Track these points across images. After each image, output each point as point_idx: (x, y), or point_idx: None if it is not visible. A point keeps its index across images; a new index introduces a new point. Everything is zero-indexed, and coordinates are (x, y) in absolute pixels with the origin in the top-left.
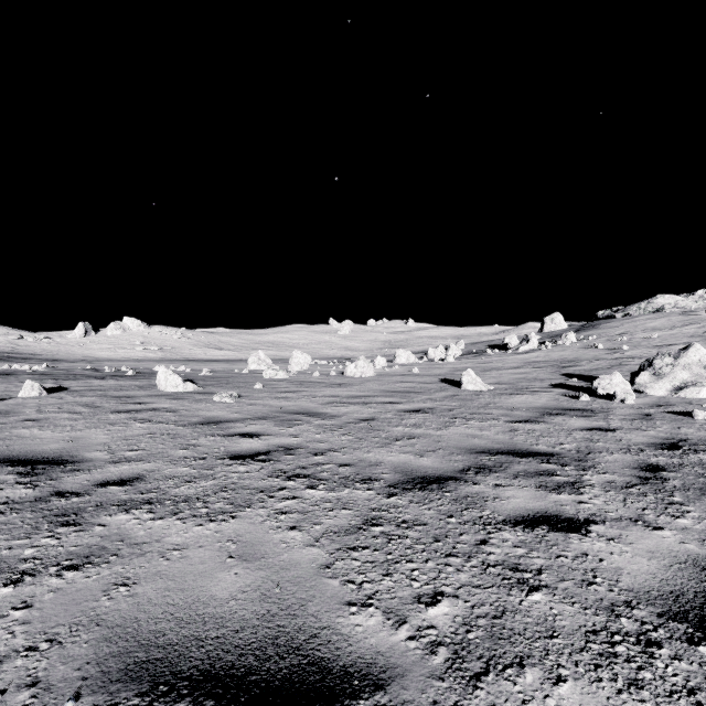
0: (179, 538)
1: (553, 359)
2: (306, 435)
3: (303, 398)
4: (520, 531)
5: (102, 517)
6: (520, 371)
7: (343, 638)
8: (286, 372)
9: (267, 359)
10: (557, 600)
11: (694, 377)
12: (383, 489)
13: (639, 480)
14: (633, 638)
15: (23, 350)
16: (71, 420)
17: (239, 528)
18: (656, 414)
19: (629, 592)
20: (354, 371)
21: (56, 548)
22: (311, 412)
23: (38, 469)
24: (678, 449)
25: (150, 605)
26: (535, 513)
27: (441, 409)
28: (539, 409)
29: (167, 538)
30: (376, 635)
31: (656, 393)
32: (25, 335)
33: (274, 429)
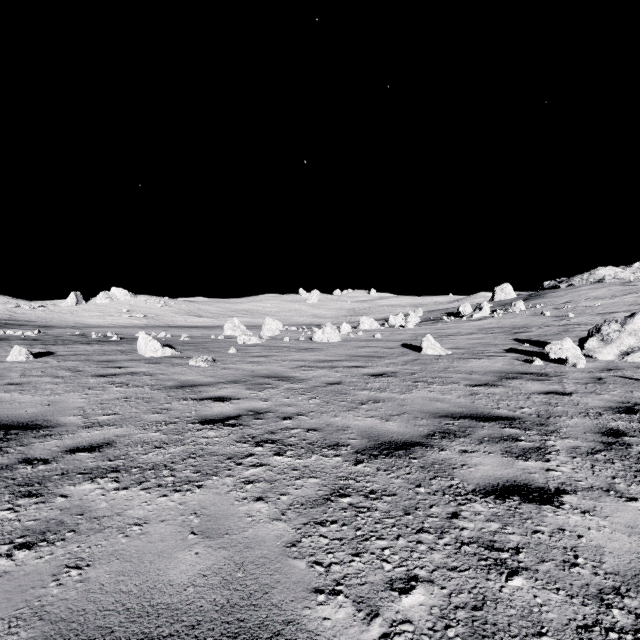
0: (141, 511)
1: (504, 325)
2: (275, 398)
3: (274, 362)
4: (491, 502)
5: (65, 487)
6: (474, 336)
7: (309, 636)
8: (258, 337)
9: (241, 325)
10: (540, 586)
11: (639, 343)
12: (350, 455)
13: (603, 445)
14: (630, 635)
15: (20, 317)
16: (52, 384)
17: (204, 500)
18: (608, 378)
19: (615, 576)
20: (322, 336)
21: (12, 523)
22: (281, 375)
23: (10, 434)
24: (635, 413)
25: (101, 592)
26: (504, 482)
27: (404, 373)
28: (496, 373)
29: (128, 511)
30: (346, 633)
31: (605, 357)
32: (22, 304)
33: (245, 393)
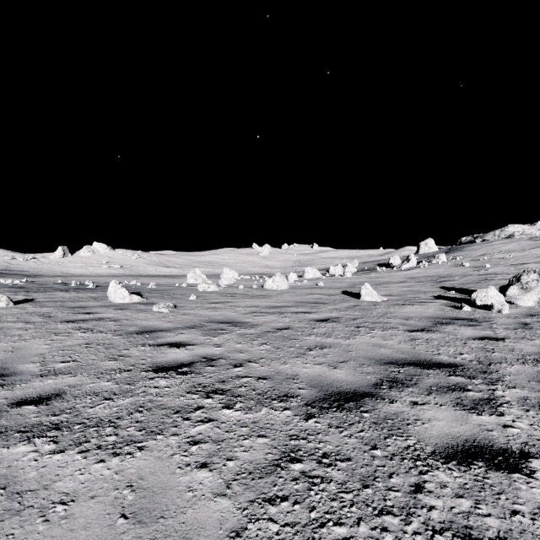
0: (71, 483)
1: (430, 275)
2: (228, 344)
3: (229, 308)
4: (455, 469)
5: None
6: (405, 284)
7: None
8: (216, 285)
9: (202, 275)
10: None
11: None
12: (300, 408)
13: None
14: None
15: (15, 267)
16: (22, 330)
17: (144, 467)
18: (533, 323)
19: None
20: (272, 284)
21: None
22: (235, 321)
23: None
24: None
25: None
26: (464, 442)
27: (346, 319)
28: (430, 319)
29: (57, 483)
30: None
31: (525, 304)
32: (17, 256)
33: (200, 339)
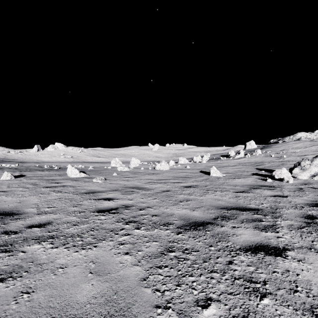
0: (64, 260)
1: (251, 161)
2: (136, 199)
3: (136, 180)
4: (249, 255)
5: (24, 247)
6: (236, 167)
7: None
8: (128, 167)
9: (119, 161)
10: (278, 304)
11: None
12: (174, 229)
13: (305, 224)
14: None
15: (9, 157)
16: (22, 191)
17: (97, 254)
18: (305, 188)
19: None
20: (160, 167)
21: None
22: (139, 187)
23: None
24: None
25: (39, 307)
26: (256, 244)
27: (201, 186)
28: (248, 186)
29: (57, 260)
30: None
31: (303, 178)
32: (11, 151)
33: (120, 196)
